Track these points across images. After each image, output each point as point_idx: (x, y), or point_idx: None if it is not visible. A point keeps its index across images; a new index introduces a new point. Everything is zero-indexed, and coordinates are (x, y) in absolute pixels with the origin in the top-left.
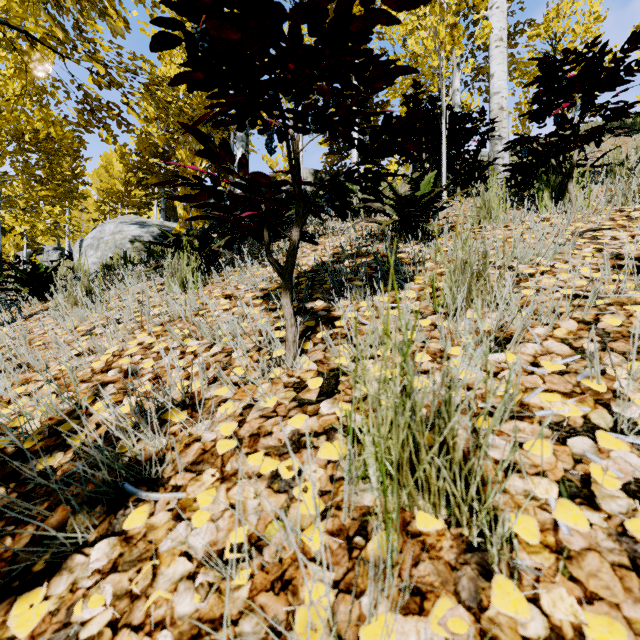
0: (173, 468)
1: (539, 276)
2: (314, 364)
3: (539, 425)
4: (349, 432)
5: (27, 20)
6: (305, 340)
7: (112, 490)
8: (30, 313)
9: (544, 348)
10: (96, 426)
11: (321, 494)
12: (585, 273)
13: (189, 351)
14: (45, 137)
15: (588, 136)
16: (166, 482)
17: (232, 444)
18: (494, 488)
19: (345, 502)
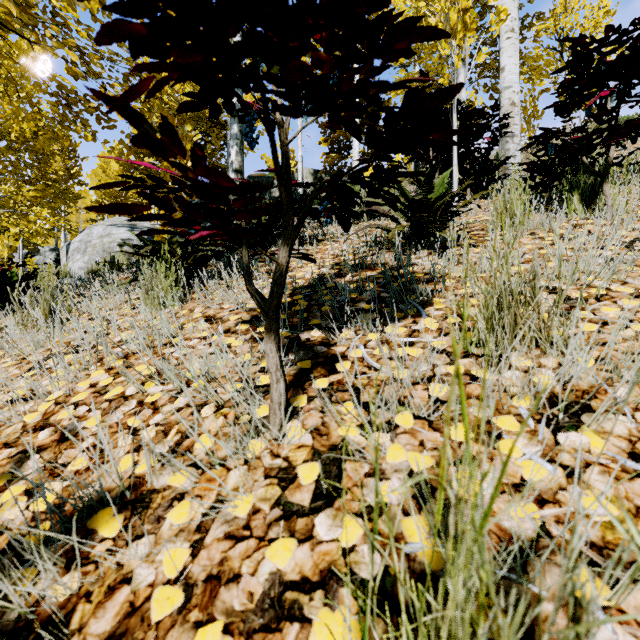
0: None
1: (594, 302)
2: (308, 435)
3: None
4: (364, 630)
5: None
6: (297, 391)
7: None
8: None
9: None
10: None
11: None
12: None
13: (149, 401)
14: (32, 135)
15: (630, 129)
16: None
17: (176, 598)
18: None
19: None
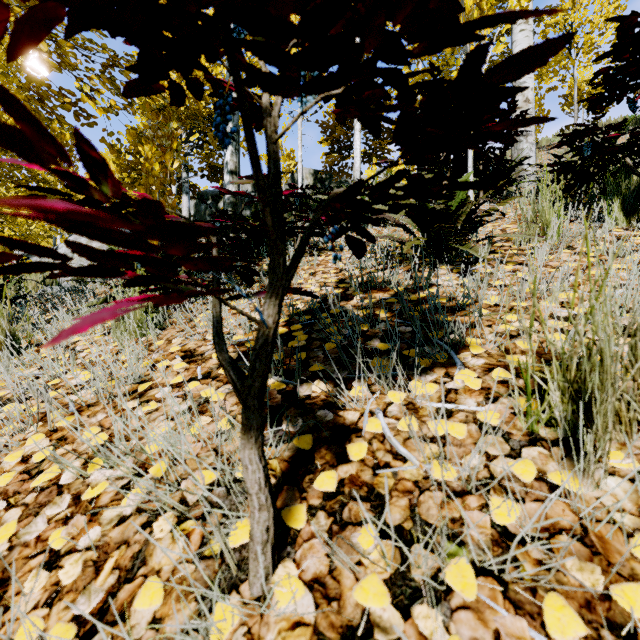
0: None
1: None
2: (308, 596)
3: None
4: None
5: None
6: (293, 493)
7: None
8: None
9: None
10: None
11: None
12: None
13: (88, 496)
14: None
15: None
16: None
17: None
18: None
19: None
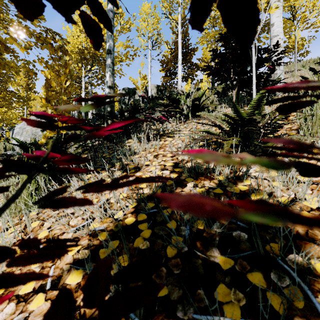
0: None
1: None
2: None
3: None
4: None
5: None
6: None
7: None
8: None
9: None
10: None
11: None
12: None
13: None
14: None
15: None
16: None
17: None
18: None
19: None
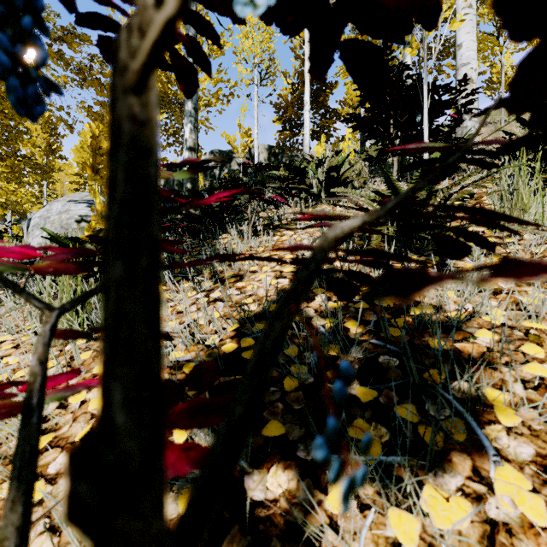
0: None
1: None
2: None
3: None
4: None
5: None
6: None
7: None
8: None
9: None
10: None
11: None
12: None
13: None
14: None
15: None
16: None
17: None
18: None
19: None
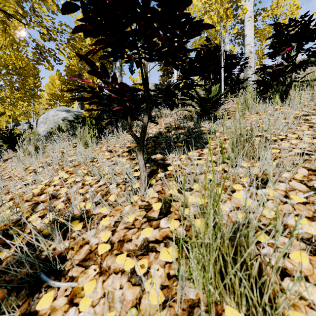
0: (71, 263)
1: (280, 141)
2: (156, 193)
3: (297, 240)
4: (179, 246)
5: (6, 5)
6: (151, 178)
7: (33, 279)
8: (7, 158)
9: (290, 186)
10: (30, 231)
11: (162, 288)
12: (306, 140)
13: (86, 183)
14: (19, 67)
15: (301, 65)
16: (66, 273)
17: (107, 247)
18: (283, 301)
19: (178, 300)
